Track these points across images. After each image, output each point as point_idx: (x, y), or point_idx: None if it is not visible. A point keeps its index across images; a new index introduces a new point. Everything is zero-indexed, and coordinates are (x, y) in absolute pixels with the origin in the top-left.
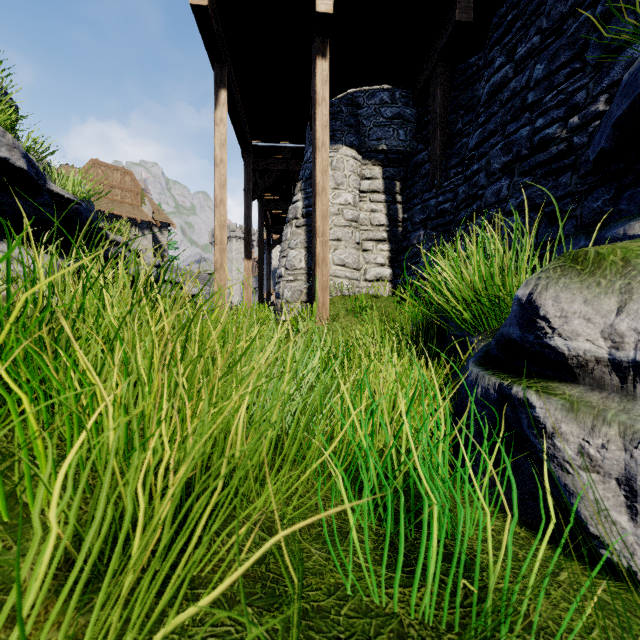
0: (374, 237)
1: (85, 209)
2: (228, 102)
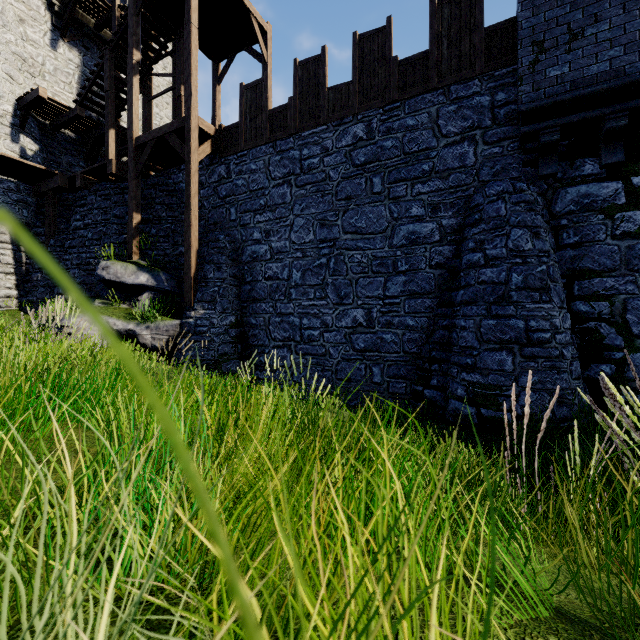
0: (4, 271)
1: None
2: None
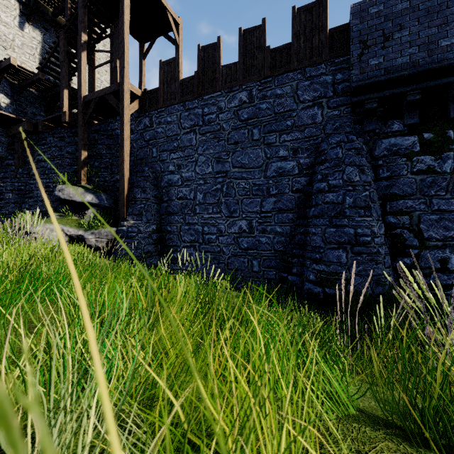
0: None
1: None
2: None
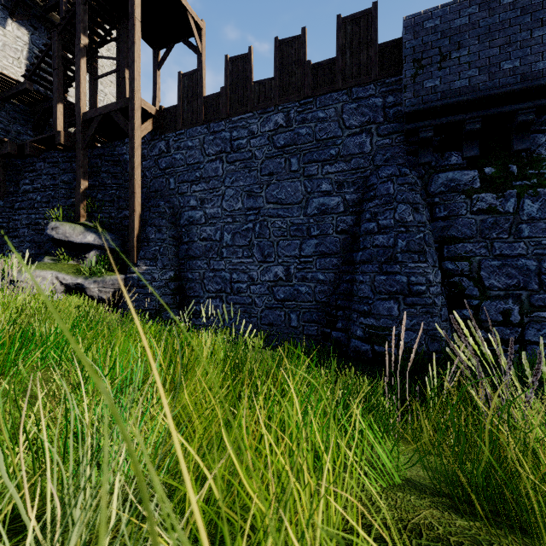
0: None
1: None
2: None
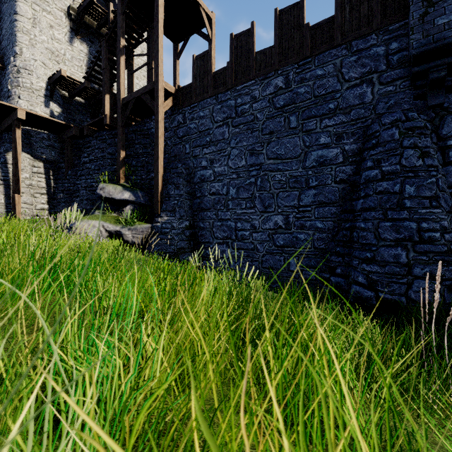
0: (40, 192)
1: None
2: None
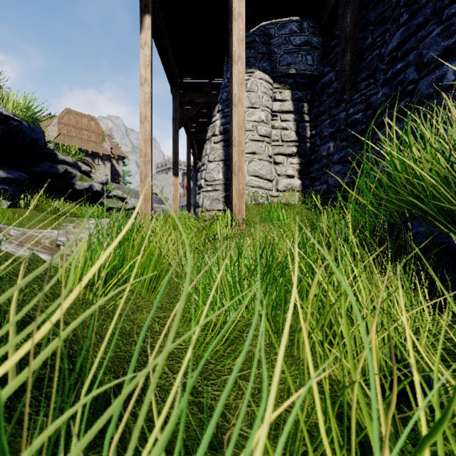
0: (285, 151)
1: (27, 127)
2: (155, 35)
